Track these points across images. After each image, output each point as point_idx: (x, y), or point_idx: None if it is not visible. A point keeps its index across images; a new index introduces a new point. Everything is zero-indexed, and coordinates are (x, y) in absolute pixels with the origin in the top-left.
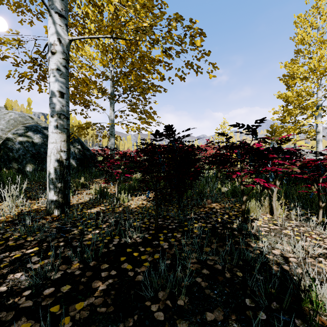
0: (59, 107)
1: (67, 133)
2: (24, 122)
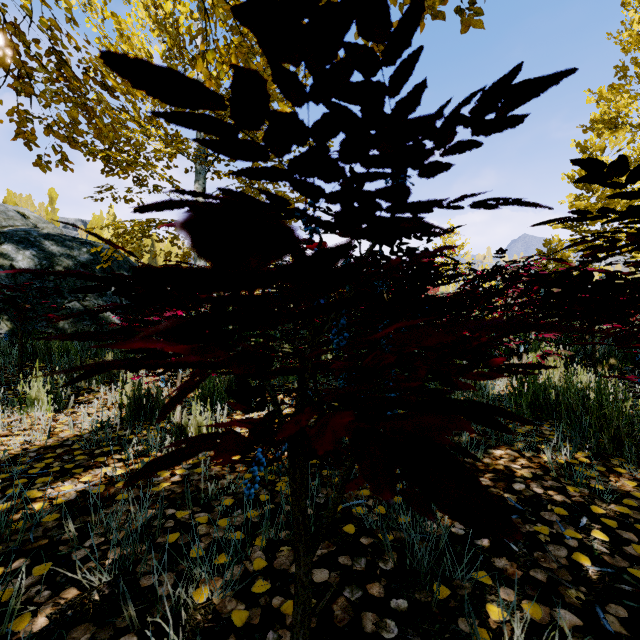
0: None
1: None
2: (2, 224)
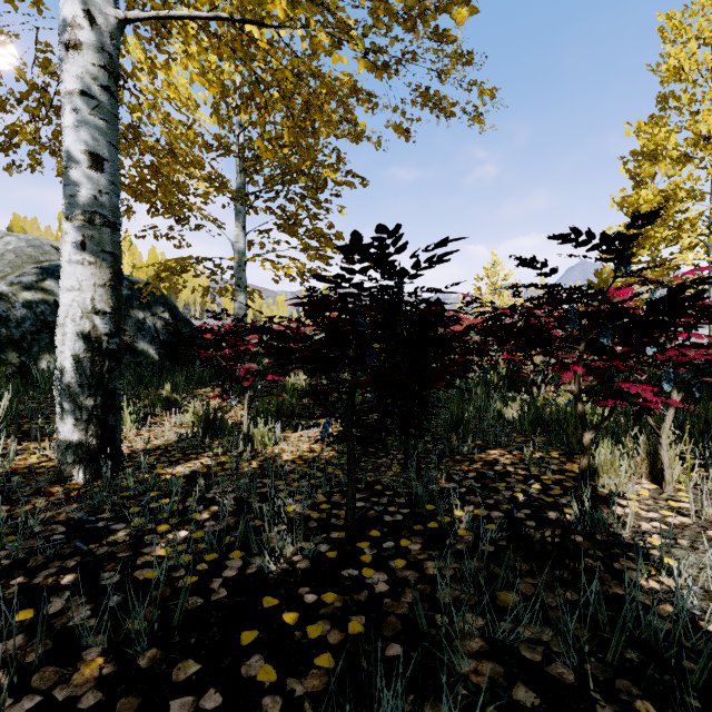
0: (88, 195)
1: (113, 264)
2: (40, 259)
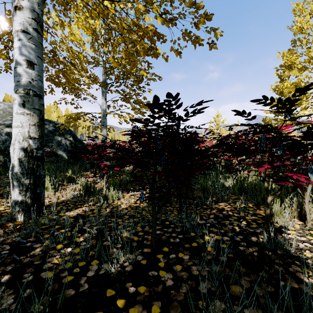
0: (26, 81)
1: (39, 115)
2: None
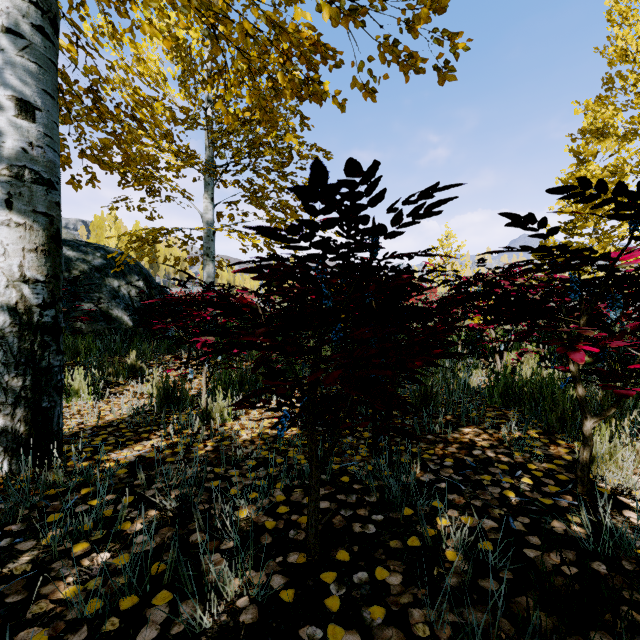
0: (15, 148)
1: (47, 227)
2: None
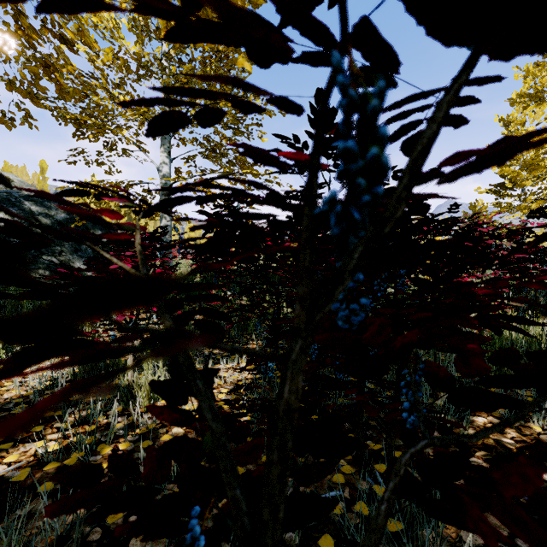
0: None
1: None
2: None
